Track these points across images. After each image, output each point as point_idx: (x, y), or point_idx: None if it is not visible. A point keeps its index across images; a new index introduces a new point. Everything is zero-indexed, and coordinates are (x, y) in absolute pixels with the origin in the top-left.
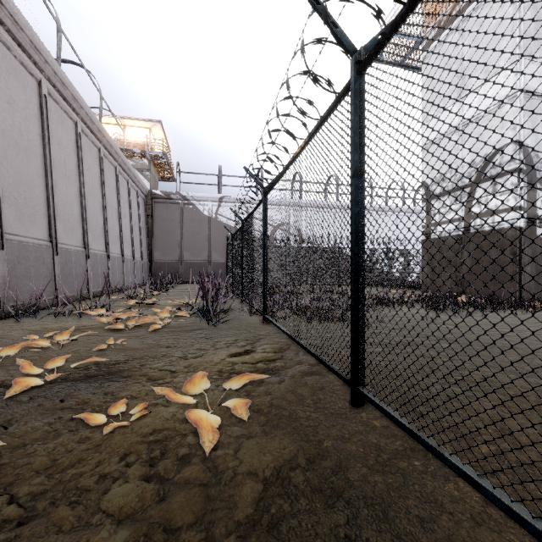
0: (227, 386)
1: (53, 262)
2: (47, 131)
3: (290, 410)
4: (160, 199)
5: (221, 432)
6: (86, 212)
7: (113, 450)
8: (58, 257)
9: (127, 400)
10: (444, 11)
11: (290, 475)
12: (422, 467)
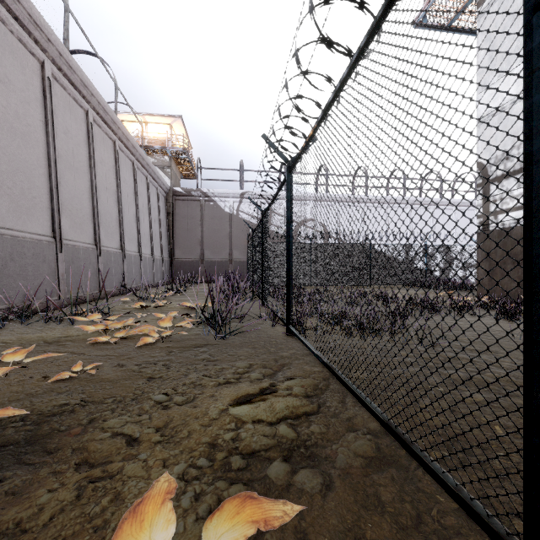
0: (205, 538)
1: (57, 260)
2: (51, 117)
3: None
4: (181, 196)
5: None
6: (98, 206)
7: None
8: (62, 255)
9: None
10: None
11: None
12: None
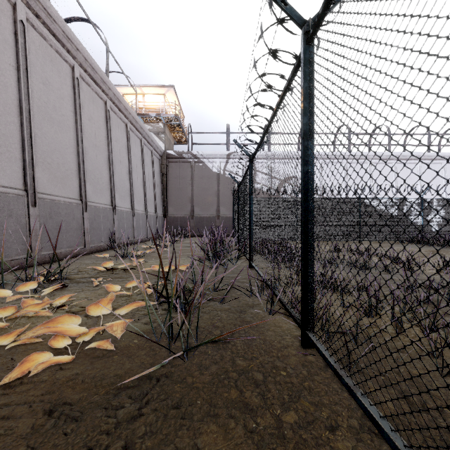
0: None
1: (28, 215)
2: (25, 64)
3: None
4: (173, 159)
5: None
6: (84, 162)
7: None
8: (35, 209)
9: None
10: None
11: None
12: None
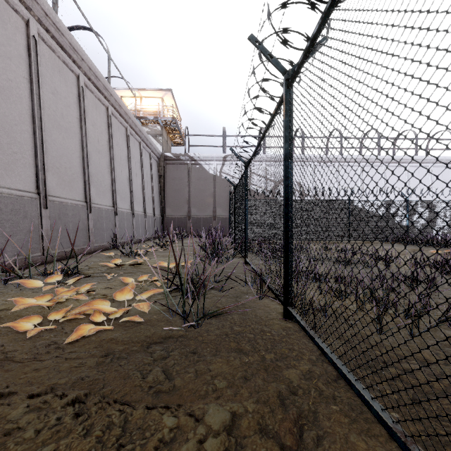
0: None
1: (41, 216)
2: (37, 76)
3: None
4: (171, 161)
5: None
6: (89, 166)
7: None
8: (47, 211)
9: None
10: None
11: None
12: None
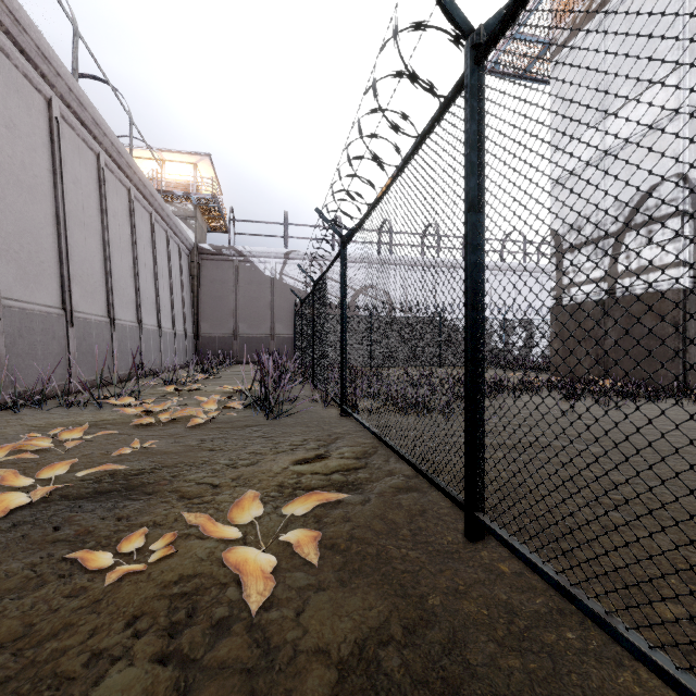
0: (288, 510)
1: (67, 337)
2: (60, 165)
3: (379, 545)
4: (209, 255)
5: (278, 580)
6: (112, 271)
7: (117, 610)
8: (73, 330)
9: (146, 531)
10: (580, 4)
11: (380, 655)
12: (578, 643)
